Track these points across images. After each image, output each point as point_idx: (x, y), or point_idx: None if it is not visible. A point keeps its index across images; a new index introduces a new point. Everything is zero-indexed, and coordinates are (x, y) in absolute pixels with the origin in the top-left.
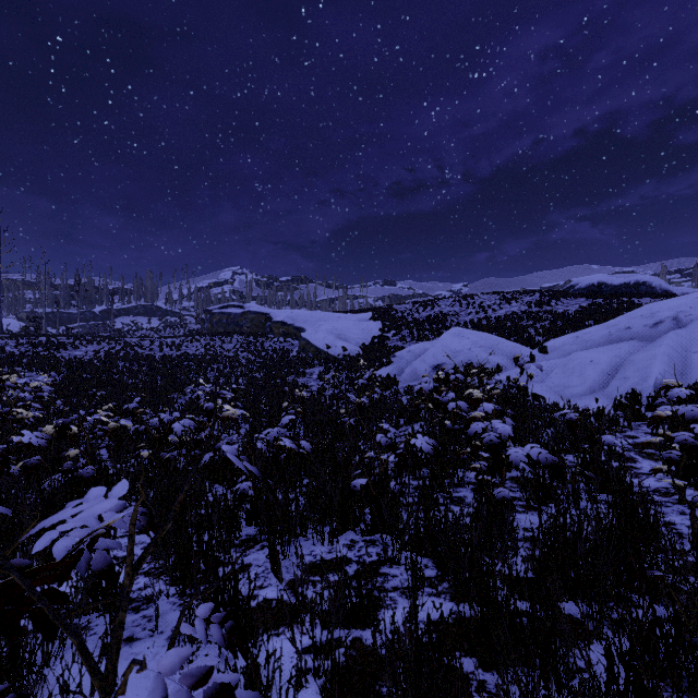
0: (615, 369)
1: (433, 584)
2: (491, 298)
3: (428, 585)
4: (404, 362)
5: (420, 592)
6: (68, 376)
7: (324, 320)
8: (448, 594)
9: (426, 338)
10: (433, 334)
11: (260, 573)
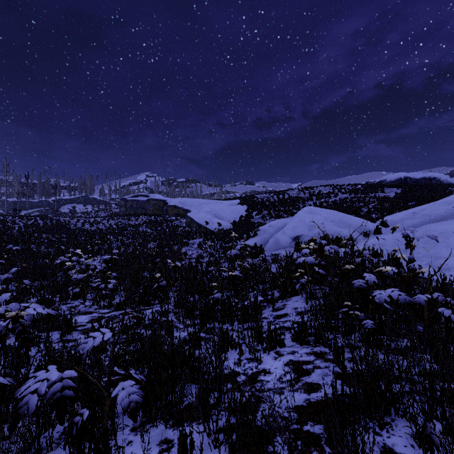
0: None
1: None
2: (326, 188)
3: None
4: (267, 234)
5: None
6: None
7: (205, 204)
8: None
9: (282, 216)
10: (286, 213)
11: None
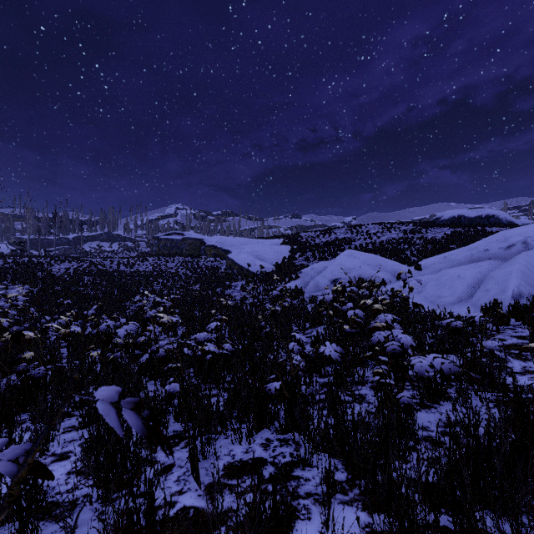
0: (478, 282)
1: (344, 489)
2: (375, 227)
3: (339, 490)
4: (308, 277)
5: (332, 499)
6: (42, 288)
7: (246, 244)
8: (360, 502)
9: (326, 258)
10: (331, 255)
11: (181, 475)
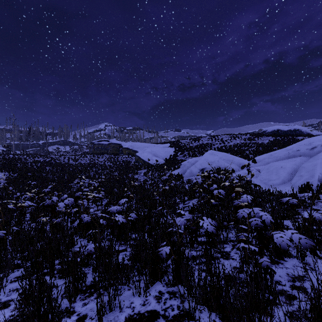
0: (294, 171)
1: None
2: (226, 136)
3: None
4: (186, 167)
5: None
6: (19, 174)
7: (147, 147)
8: None
9: (196, 155)
10: (199, 153)
11: None
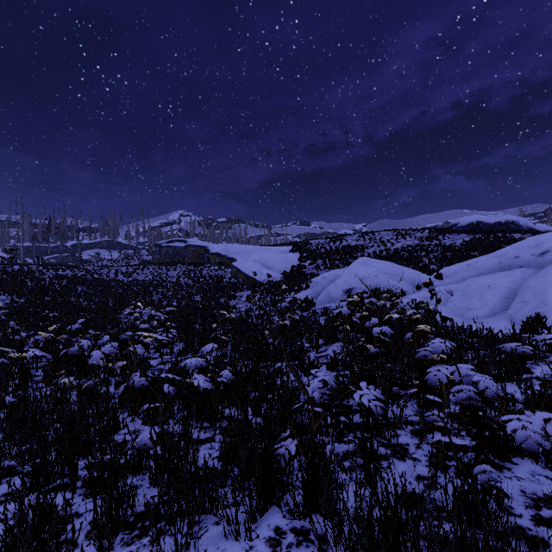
0: (512, 293)
1: None
2: (389, 234)
3: None
4: (319, 287)
5: None
6: (28, 299)
7: (252, 251)
8: None
9: (337, 267)
10: (343, 263)
11: None
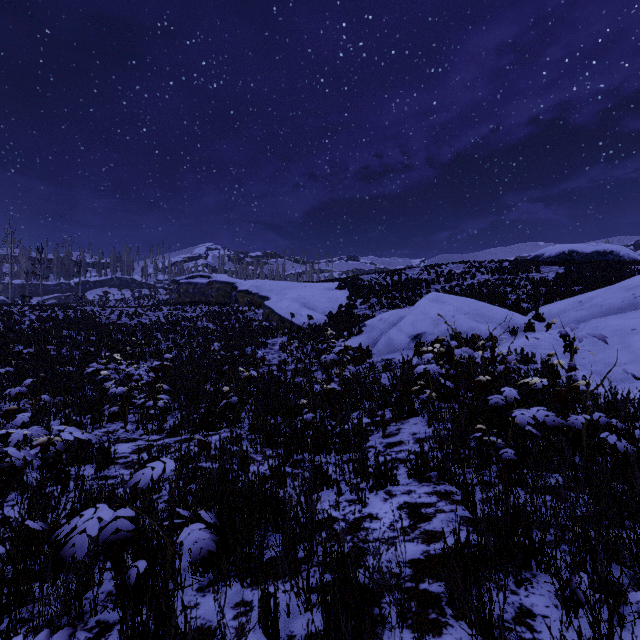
0: None
1: None
2: (459, 267)
3: None
4: (377, 331)
5: None
6: None
7: (289, 288)
8: None
9: (397, 306)
10: (404, 302)
11: None
